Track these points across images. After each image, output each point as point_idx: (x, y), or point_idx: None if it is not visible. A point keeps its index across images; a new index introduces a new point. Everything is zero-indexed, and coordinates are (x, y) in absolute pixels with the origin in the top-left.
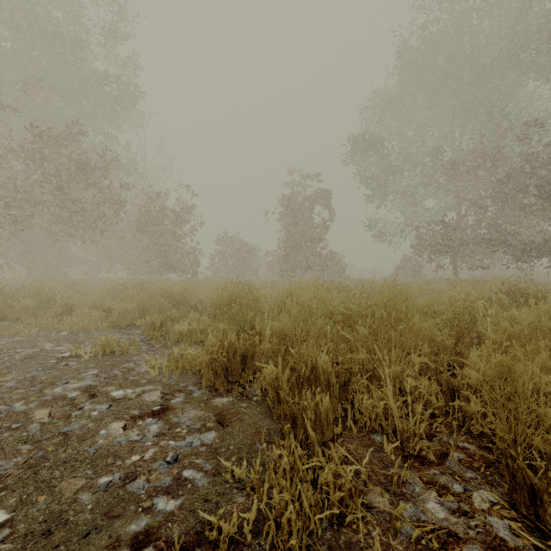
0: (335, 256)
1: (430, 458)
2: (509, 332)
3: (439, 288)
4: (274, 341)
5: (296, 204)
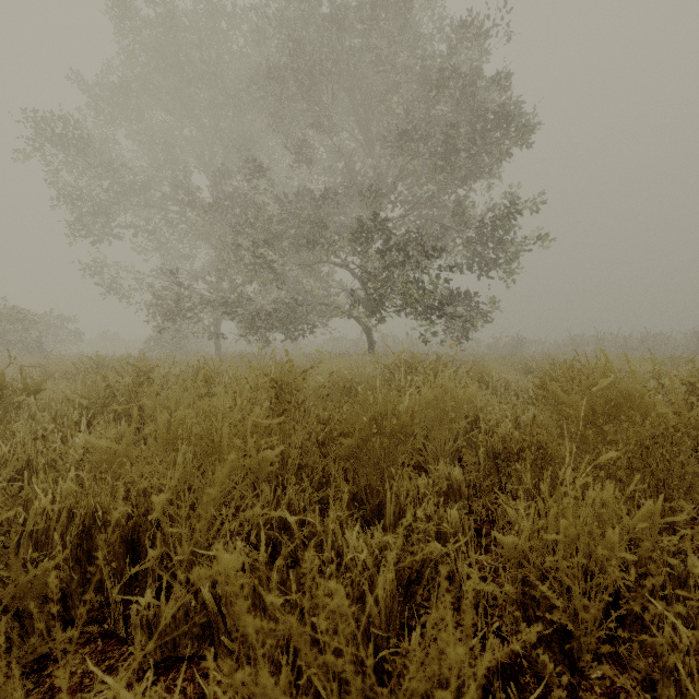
0: (22, 315)
1: None
2: None
3: (73, 371)
4: None
5: None
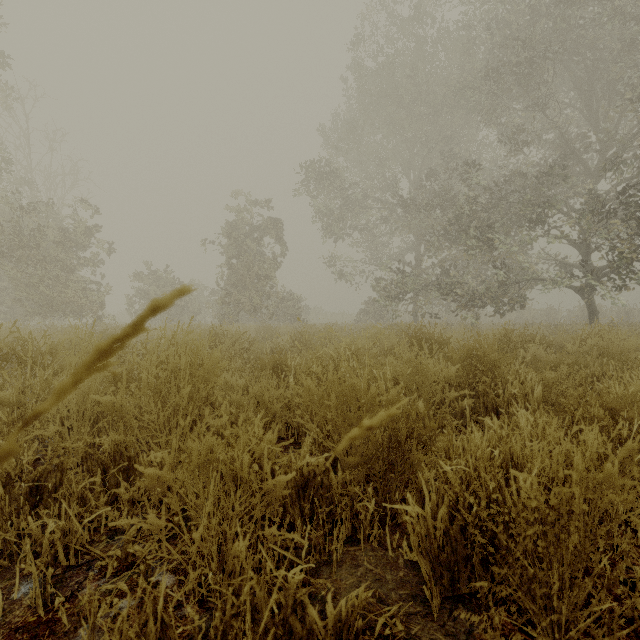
0: (291, 297)
1: (65, 622)
2: (313, 393)
3: None
4: (2, 422)
5: (241, 233)
